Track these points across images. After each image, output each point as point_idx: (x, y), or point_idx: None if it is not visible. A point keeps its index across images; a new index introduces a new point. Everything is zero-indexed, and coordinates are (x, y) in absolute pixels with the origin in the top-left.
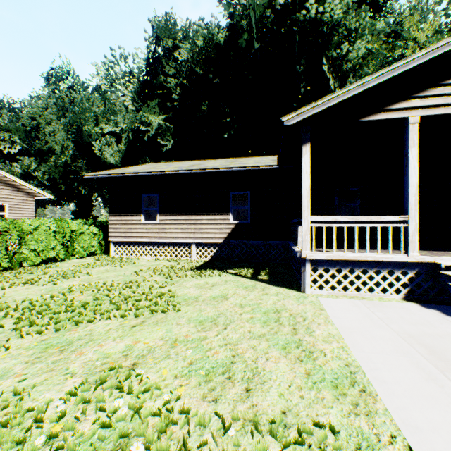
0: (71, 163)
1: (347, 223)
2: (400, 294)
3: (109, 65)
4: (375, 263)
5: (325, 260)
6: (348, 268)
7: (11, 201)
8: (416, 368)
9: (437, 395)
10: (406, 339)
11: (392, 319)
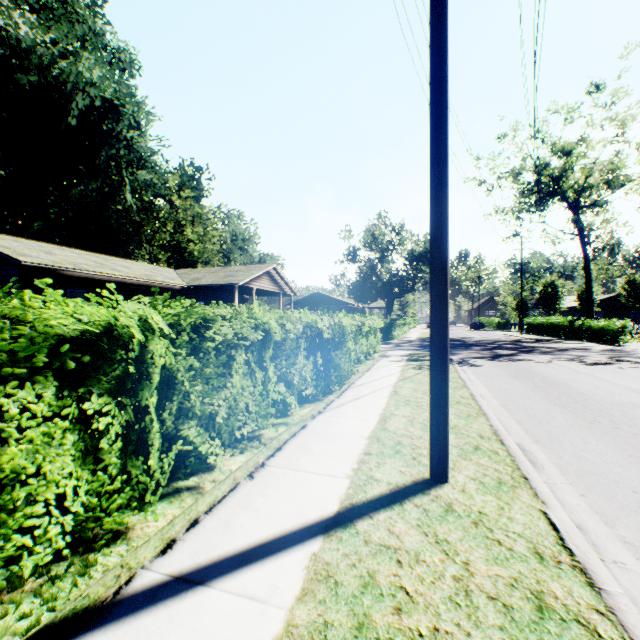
0: None
1: None
2: None
3: None
4: None
5: None
6: None
7: None
8: None
9: None
10: None
11: None
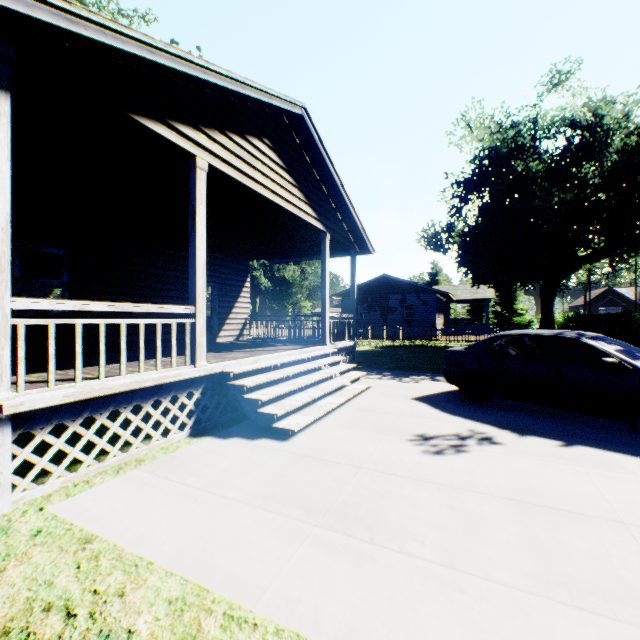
0: None
1: (42, 315)
2: (187, 430)
3: None
4: (154, 389)
5: (58, 406)
6: (109, 411)
7: None
8: (333, 553)
9: (391, 581)
10: (268, 506)
11: (219, 480)
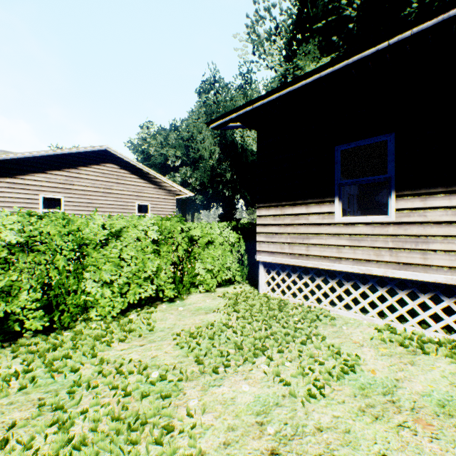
0: (216, 166)
1: None
2: None
3: (251, 27)
4: None
5: None
6: None
7: (153, 201)
8: None
9: None
10: None
11: None
